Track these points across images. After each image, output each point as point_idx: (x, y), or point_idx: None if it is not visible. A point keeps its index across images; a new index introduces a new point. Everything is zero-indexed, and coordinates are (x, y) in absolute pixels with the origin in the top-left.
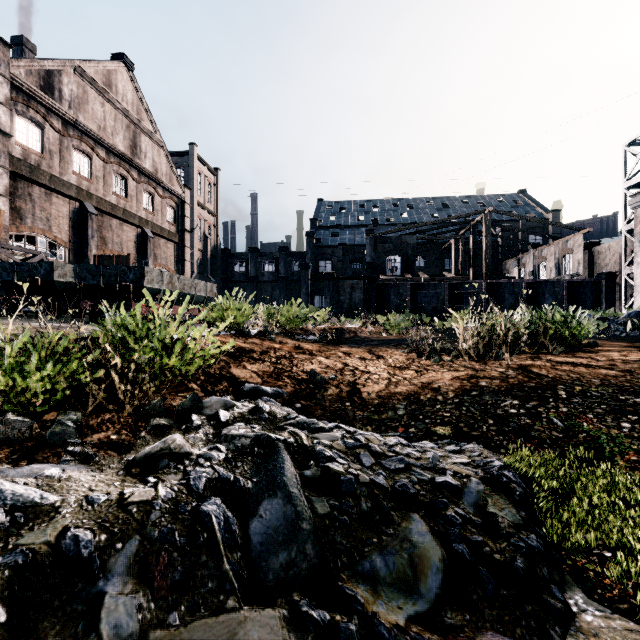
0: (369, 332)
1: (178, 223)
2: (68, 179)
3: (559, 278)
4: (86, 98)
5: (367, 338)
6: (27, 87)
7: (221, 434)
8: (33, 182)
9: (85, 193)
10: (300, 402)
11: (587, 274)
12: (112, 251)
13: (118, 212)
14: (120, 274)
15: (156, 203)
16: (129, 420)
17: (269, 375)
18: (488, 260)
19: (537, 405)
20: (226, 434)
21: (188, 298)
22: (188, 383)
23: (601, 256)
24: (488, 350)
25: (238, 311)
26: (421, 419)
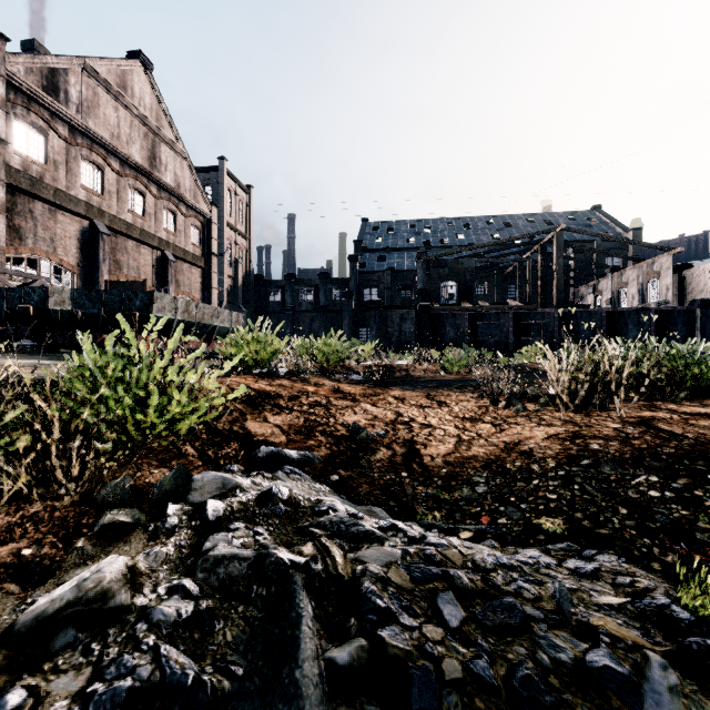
0: (424, 370)
1: (204, 245)
2: (76, 194)
3: (643, 306)
4: (97, 101)
5: (422, 378)
6: (27, 87)
7: (201, 549)
8: (35, 197)
9: (96, 210)
10: (338, 472)
11: (677, 302)
12: (127, 277)
13: (134, 232)
14: (125, 301)
15: (178, 222)
16: (69, 514)
17: (297, 431)
18: (560, 286)
19: (690, 485)
20: (205, 555)
21: (181, 327)
22: (182, 445)
23: (694, 280)
24: (587, 396)
25: (262, 345)
26: (514, 502)
